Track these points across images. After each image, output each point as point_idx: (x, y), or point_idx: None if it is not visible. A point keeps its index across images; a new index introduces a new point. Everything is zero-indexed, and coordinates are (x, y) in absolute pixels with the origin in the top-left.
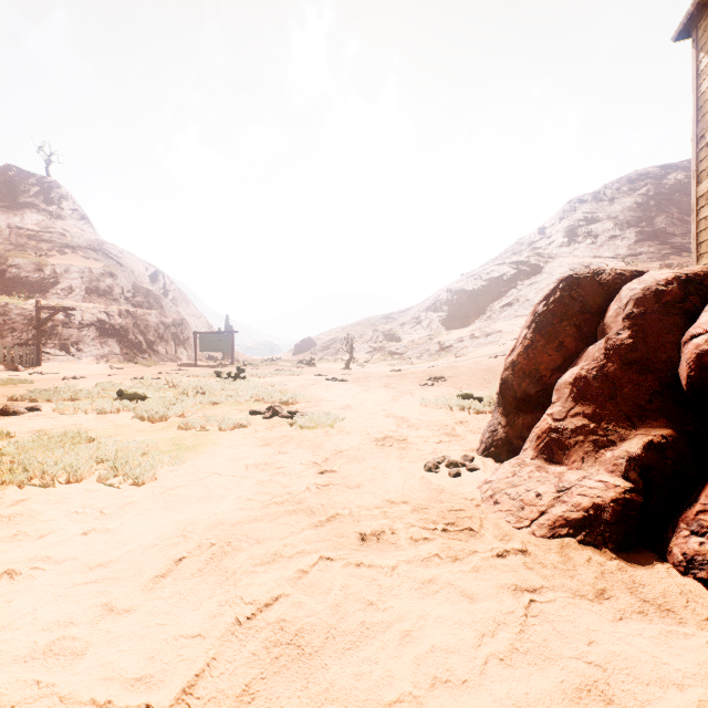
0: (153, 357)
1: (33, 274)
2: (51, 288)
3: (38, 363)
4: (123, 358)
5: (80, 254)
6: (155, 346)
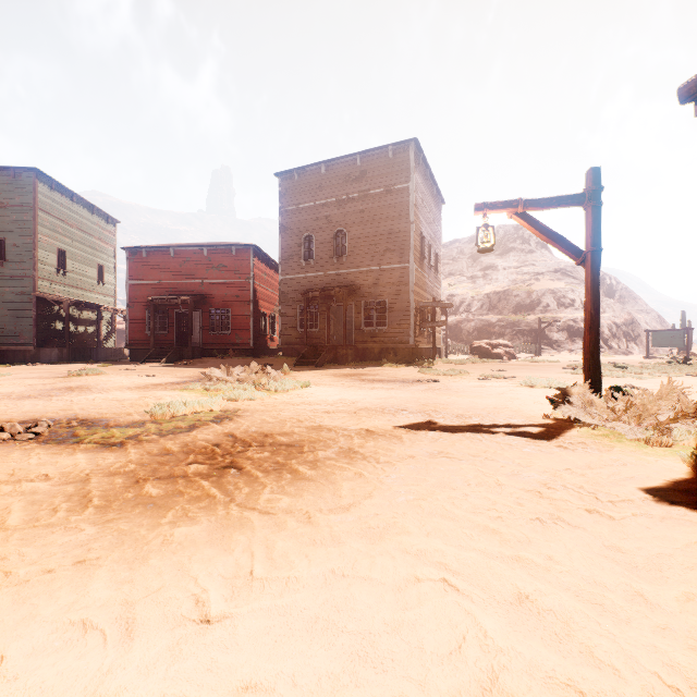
0: (607, 351)
1: (526, 300)
2: (536, 307)
3: (539, 354)
4: None
5: (547, 278)
6: (608, 343)
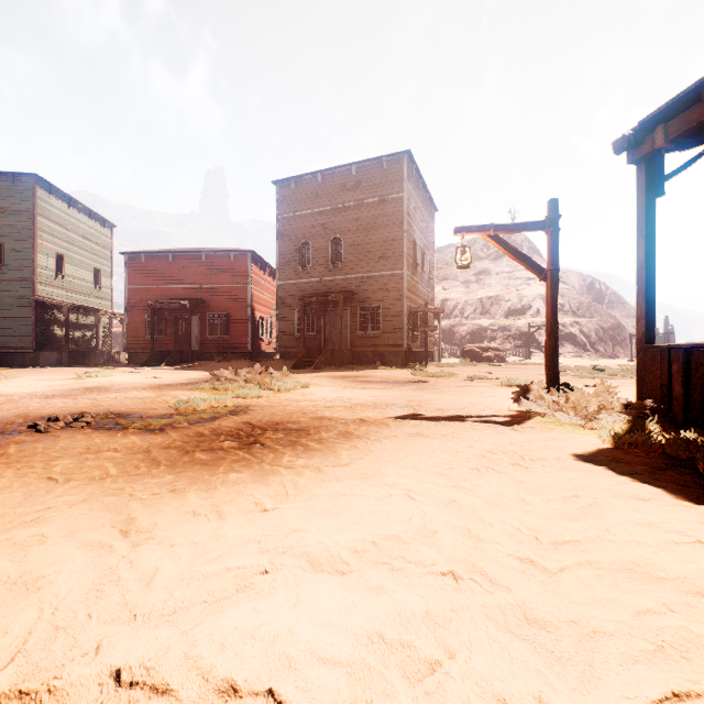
0: (594, 355)
1: (517, 304)
2: (527, 311)
3: (528, 357)
4: (573, 355)
5: (538, 283)
6: (595, 346)
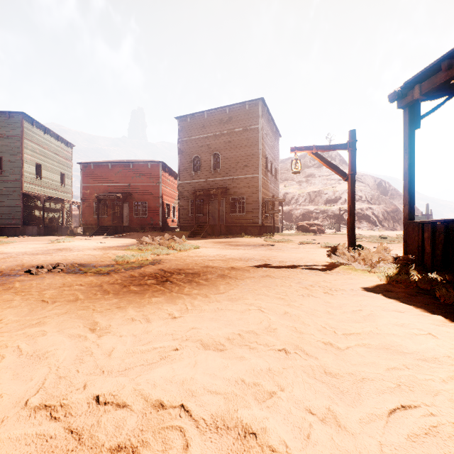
0: (381, 228)
1: (332, 196)
2: (338, 200)
3: (339, 230)
4: (368, 229)
5: (345, 183)
6: (382, 223)
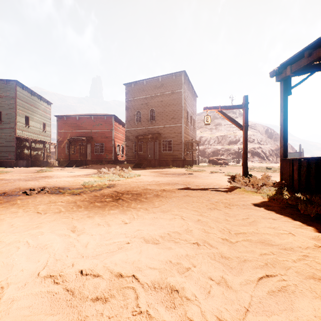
0: (268, 161)
1: (233, 139)
2: (238, 142)
3: (238, 163)
4: (258, 162)
5: None
6: (268, 158)
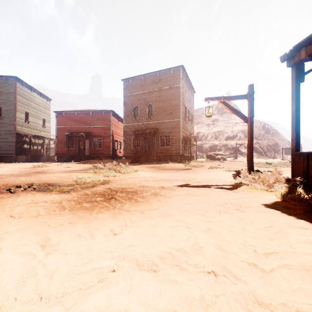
0: (265, 157)
1: (231, 134)
2: (235, 137)
3: (236, 158)
4: (256, 157)
5: (240, 125)
6: (266, 153)
